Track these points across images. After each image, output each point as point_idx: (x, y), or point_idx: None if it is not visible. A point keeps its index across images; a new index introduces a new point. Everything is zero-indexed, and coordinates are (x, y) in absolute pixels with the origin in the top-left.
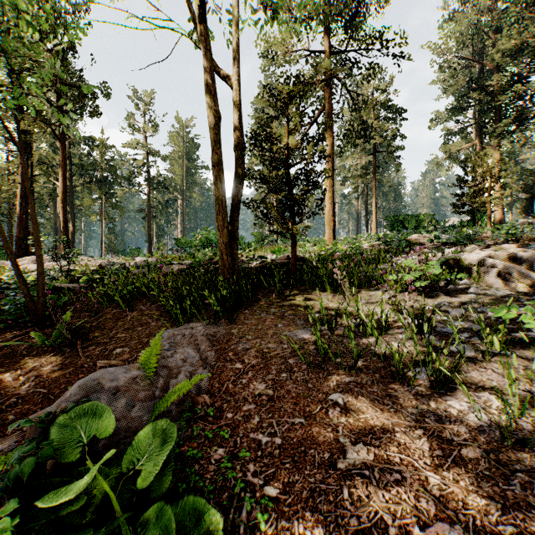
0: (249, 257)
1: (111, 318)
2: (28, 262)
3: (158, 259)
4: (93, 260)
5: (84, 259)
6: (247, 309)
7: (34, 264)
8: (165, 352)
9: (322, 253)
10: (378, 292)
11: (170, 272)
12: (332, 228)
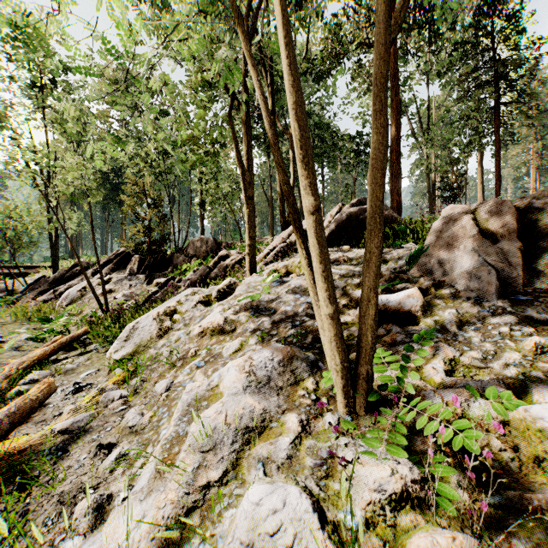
0: None
1: None
2: None
3: None
4: None
5: None
6: None
7: None
8: None
9: None
10: None
11: None
12: None
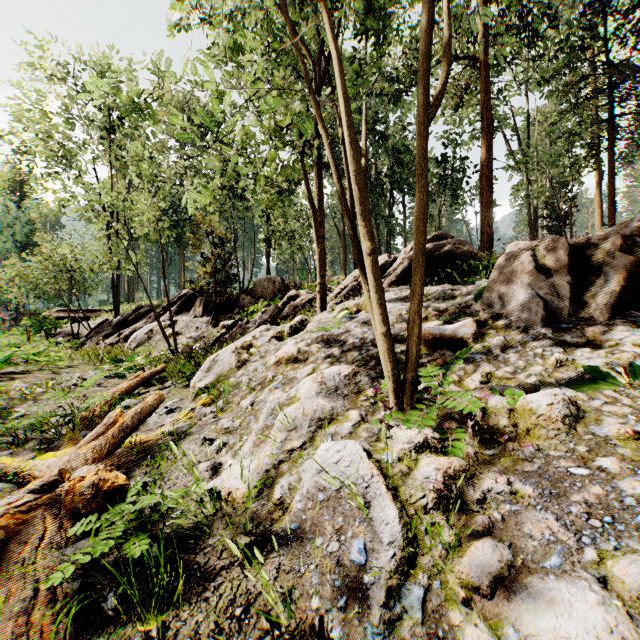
0: None
1: None
2: None
3: None
4: None
5: None
6: None
7: None
8: None
9: None
10: None
11: None
12: None
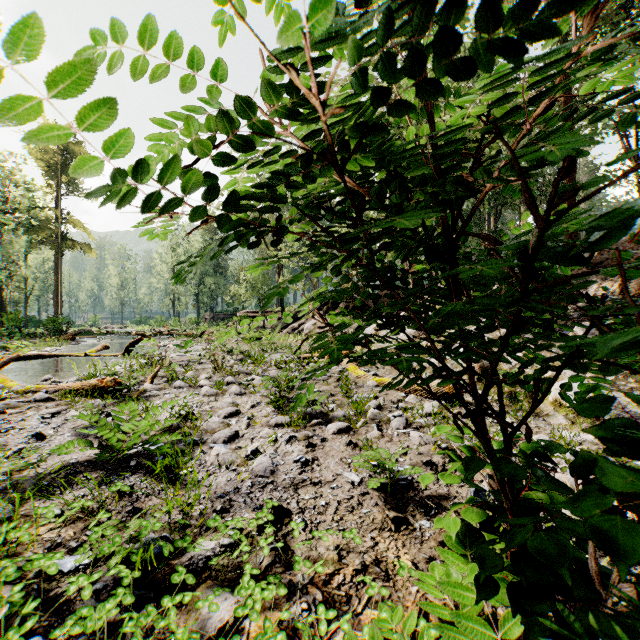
0: None
1: None
2: None
3: None
4: None
5: None
6: None
7: None
8: None
9: None
10: None
11: None
12: None
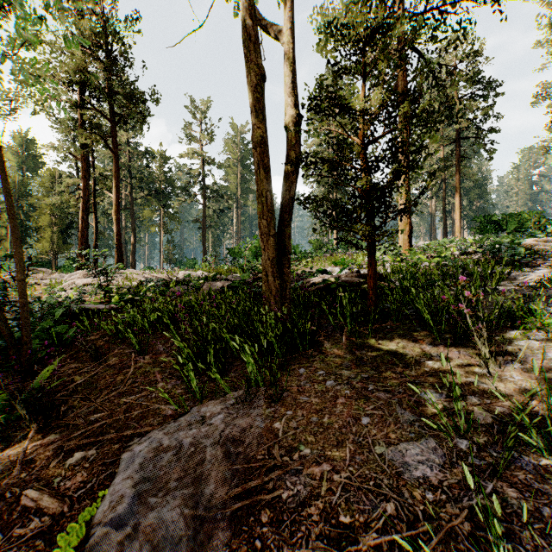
0: (306, 272)
1: (115, 364)
2: (78, 276)
3: (203, 273)
4: (142, 273)
5: (133, 272)
6: (302, 366)
7: (83, 279)
8: (109, 535)
9: (400, 266)
10: (532, 343)
11: (211, 291)
12: (407, 233)
